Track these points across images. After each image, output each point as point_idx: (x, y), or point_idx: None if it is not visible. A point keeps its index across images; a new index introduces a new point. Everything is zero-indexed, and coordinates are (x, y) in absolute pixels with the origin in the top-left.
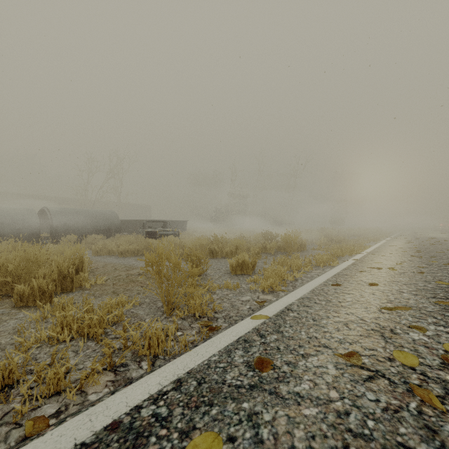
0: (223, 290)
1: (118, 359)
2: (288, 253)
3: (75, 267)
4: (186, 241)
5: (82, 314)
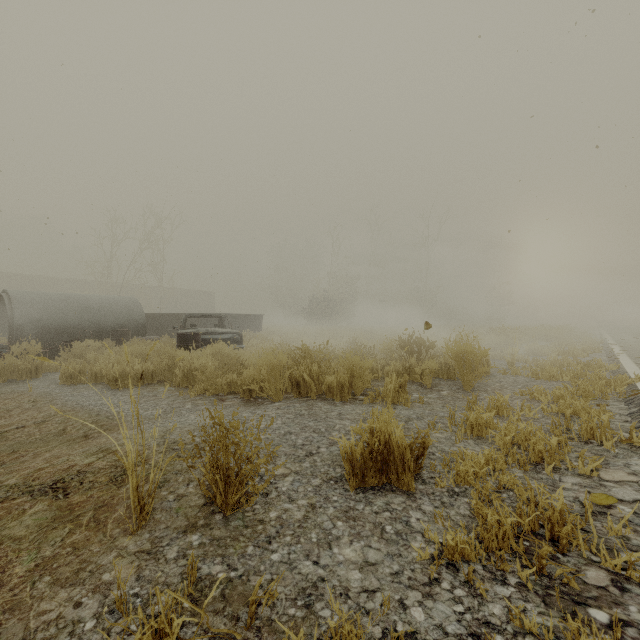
0: None
1: None
2: (464, 385)
3: None
4: (250, 355)
5: None
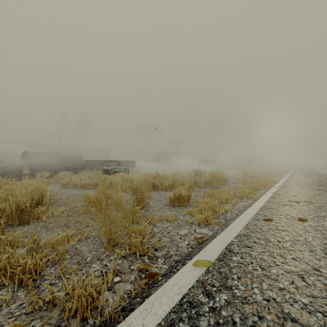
0: (163, 222)
1: (40, 324)
2: (215, 186)
3: (36, 201)
4: (134, 177)
5: (19, 257)
